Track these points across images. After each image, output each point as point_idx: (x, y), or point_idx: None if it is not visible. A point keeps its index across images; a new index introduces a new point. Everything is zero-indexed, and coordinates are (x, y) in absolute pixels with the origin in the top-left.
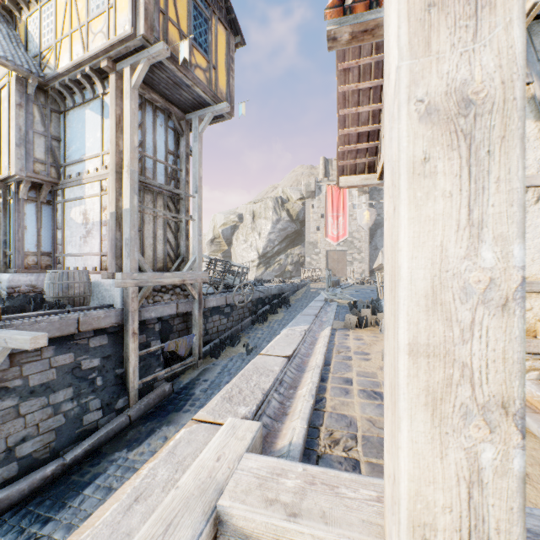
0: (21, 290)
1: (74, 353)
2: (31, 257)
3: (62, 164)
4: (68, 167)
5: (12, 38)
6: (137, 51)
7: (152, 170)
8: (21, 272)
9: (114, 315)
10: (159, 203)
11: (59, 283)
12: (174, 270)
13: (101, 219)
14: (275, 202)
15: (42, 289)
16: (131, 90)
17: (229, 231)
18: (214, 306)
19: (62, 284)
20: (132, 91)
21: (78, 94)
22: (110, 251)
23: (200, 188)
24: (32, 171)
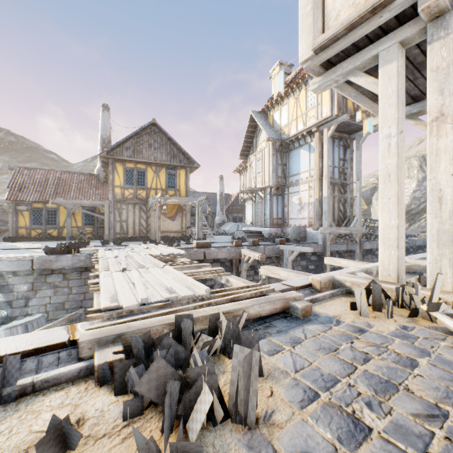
0: (272, 235)
1: (306, 261)
2: (274, 220)
3: (287, 176)
4: (290, 177)
5: (268, 125)
6: (330, 121)
7: (332, 172)
8: (272, 227)
9: (319, 247)
10: (335, 189)
11: (296, 231)
12: (343, 226)
13: (309, 202)
14: (421, 160)
15: (279, 235)
16: (327, 139)
17: (368, 193)
18: (368, 249)
19: (297, 232)
20: (327, 139)
21: (297, 143)
22: (315, 217)
23: (360, 177)
24: (277, 182)
